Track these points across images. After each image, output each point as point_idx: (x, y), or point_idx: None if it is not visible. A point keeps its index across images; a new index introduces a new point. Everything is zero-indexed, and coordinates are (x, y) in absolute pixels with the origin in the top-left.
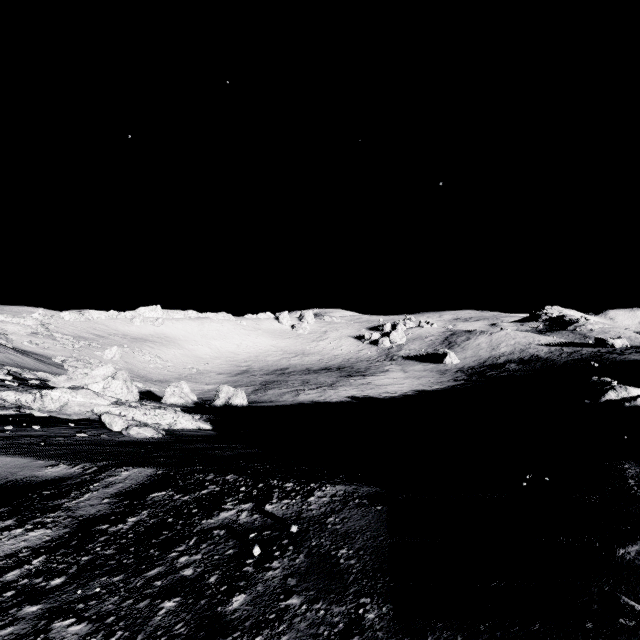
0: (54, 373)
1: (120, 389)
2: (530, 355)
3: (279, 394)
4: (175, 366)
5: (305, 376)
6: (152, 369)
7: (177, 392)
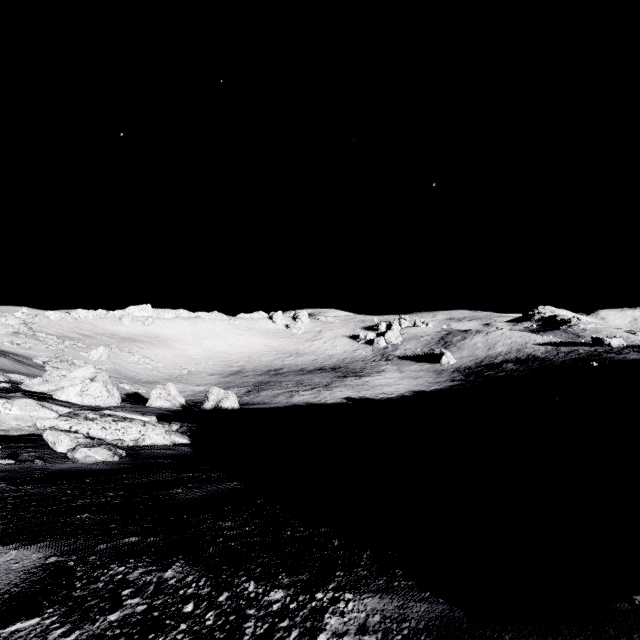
0: (33, 375)
1: (99, 392)
2: (527, 355)
3: (272, 395)
4: (165, 367)
5: (299, 377)
6: (141, 370)
7: (164, 395)
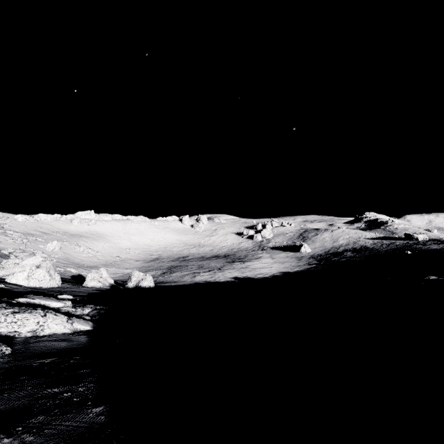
0: None
1: (43, 276)
2: (360, 246)
3: (181, 276)
4: (103, 255)
5: (200, 262)
6: (85, 258)
7: (97, 277)
